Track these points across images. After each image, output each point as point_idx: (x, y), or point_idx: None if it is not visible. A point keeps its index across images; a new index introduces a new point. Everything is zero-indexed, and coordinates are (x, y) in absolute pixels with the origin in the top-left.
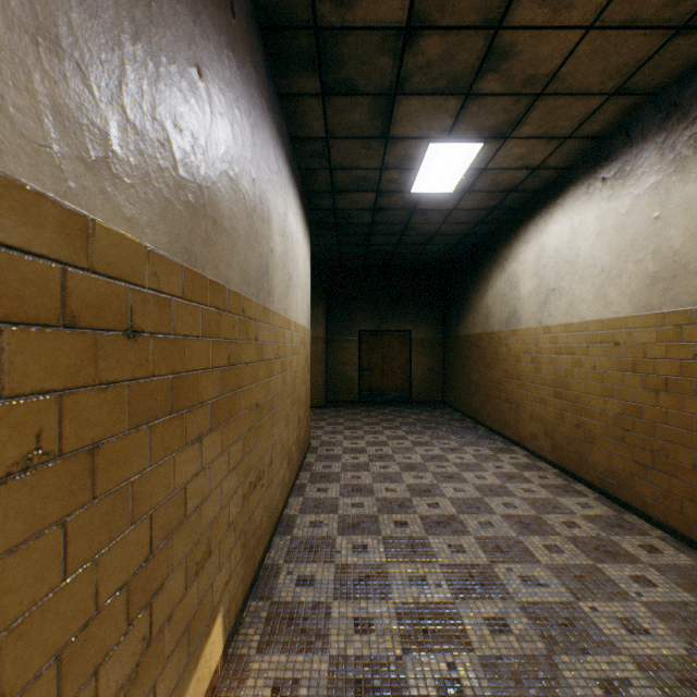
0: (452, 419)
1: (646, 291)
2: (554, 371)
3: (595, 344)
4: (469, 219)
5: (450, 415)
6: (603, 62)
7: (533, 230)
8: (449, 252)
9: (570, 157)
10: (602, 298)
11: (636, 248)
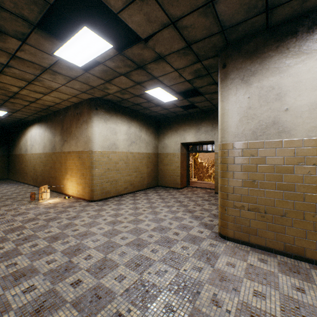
0: (9, 182)
1: (43, 148)
2: (34, 164)
3: (39, 158)
4: (12, 121)
5: (9, 181)
6: (29, 111)
7: (30, 129)
8: (8, 125)
9: (34, 118)
10: (39, 149)
11: (43, 141)
